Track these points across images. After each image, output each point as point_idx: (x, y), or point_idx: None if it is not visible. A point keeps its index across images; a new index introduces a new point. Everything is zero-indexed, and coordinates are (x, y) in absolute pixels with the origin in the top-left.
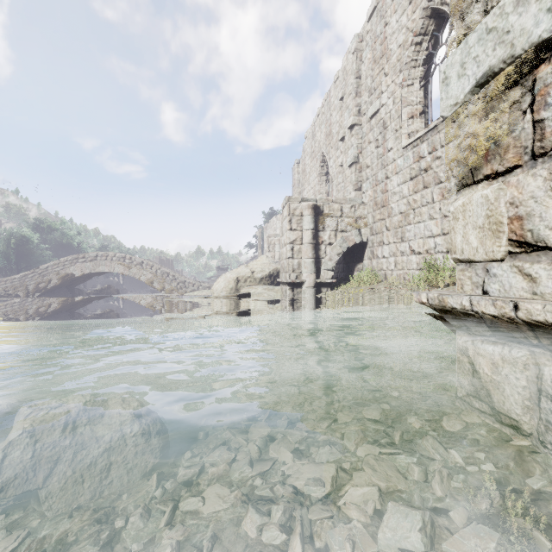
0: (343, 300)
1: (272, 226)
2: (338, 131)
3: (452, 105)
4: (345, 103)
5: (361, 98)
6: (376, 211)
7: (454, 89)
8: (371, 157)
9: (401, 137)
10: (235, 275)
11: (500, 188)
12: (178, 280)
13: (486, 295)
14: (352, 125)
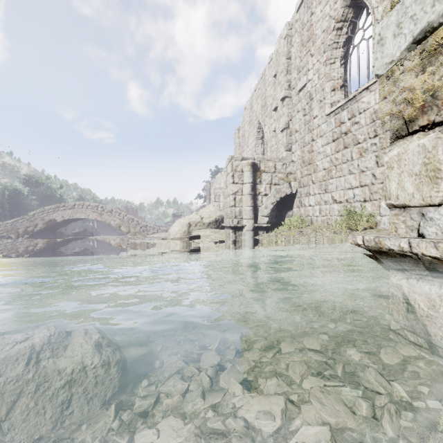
0: (277, 241)
1: (217, 181)
2: (272, 103)
3: (387, 63)
4: (278, 80)
5: (291, 75)
6: (303, 168)
7: (389, 48)
8: (299, 123)
9: (325, 106)
10: (187, 220)
11: (438, 137)
12: (141, 225)
13: (423, 237)
14: (283, 97)
